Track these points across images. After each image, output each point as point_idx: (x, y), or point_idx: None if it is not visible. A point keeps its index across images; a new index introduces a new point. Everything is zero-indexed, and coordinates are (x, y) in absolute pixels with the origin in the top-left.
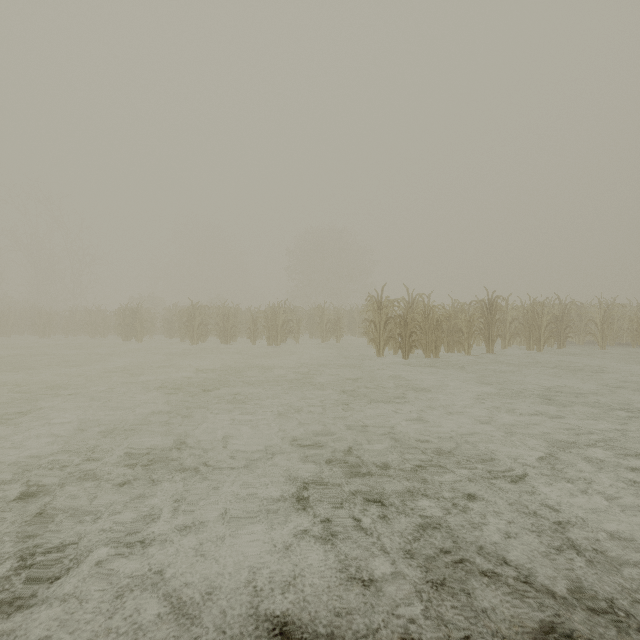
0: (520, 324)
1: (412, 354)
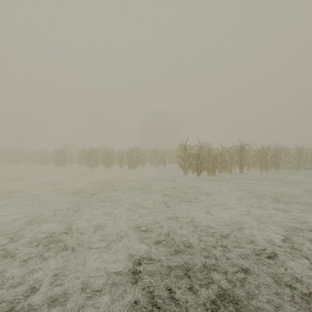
0: (256, 158)
1: (201, 173)
